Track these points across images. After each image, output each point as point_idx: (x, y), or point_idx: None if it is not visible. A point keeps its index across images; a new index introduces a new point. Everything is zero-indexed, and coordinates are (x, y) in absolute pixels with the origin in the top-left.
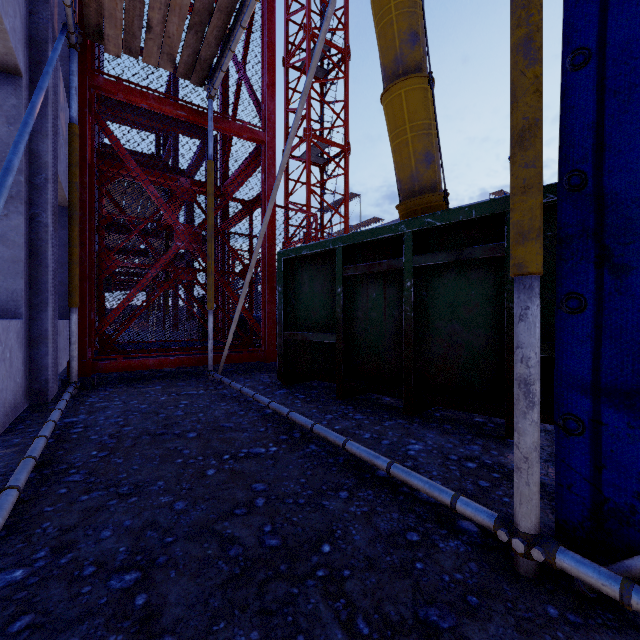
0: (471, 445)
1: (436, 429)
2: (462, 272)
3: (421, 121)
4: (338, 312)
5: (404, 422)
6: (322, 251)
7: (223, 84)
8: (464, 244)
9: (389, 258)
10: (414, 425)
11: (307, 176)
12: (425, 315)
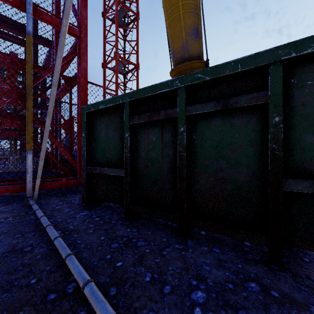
0: (248, 282)
1: (209, 256)
2: (227, 119)
3: (191, 1)
4: (126, 152)
5: (180, 247)
6: (114, 105)
7: (56, 5)
8: (229, 95)
9: (165, 109)
10: (189, 251)
11: (116, 78)
12: (195, 155)
